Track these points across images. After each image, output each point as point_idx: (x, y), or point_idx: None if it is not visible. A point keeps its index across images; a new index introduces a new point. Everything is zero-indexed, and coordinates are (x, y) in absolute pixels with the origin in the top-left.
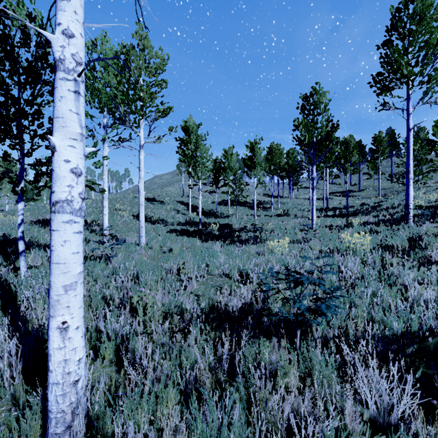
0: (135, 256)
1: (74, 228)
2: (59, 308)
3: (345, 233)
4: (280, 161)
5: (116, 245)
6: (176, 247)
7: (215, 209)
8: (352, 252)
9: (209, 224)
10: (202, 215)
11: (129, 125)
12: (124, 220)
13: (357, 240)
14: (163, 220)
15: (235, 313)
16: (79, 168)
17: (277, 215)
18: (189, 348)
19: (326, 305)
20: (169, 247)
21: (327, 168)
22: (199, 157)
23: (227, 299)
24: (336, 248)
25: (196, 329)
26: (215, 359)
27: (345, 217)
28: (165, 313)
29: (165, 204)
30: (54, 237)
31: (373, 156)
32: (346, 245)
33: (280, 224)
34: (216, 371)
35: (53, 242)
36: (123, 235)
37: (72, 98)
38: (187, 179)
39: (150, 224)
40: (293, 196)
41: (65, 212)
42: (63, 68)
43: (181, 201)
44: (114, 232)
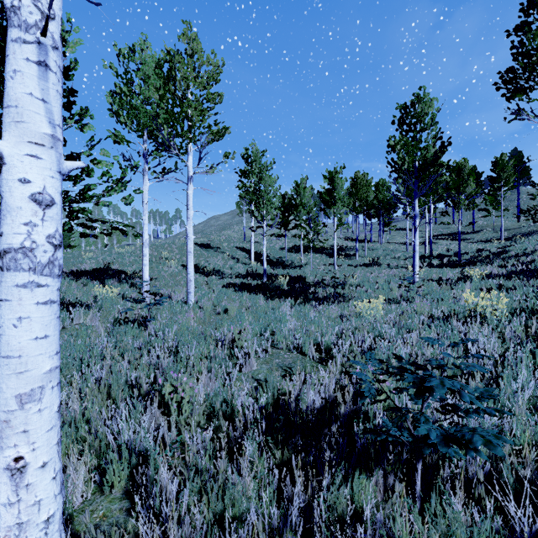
0: (179, 319)
1: (39, 295)
2: (9, 434)
3: (468, 291)
4: (368, 195)
5: (153, 305)
6: (233, 307)
7: (283, 257)
8: (480, 320)
9: (276, 277)
10: (267, 265)
11: (174, 152)
12: (171, 271)
13: (487, 302)
14: (219, 270)
15: (312, 411)
16: (46, 194)
17: (364, 264)
18: (240, 480)
19: (484, 438)
20: (224, 306)
21: (435, 201)
22: (263, 191)
23: (299, 392)
24: (453, 313)
25: (252, 444)
26: (279, 511)
27: (457, 268)
28: (210, 409)
29: (222, 251)
30: (2, 312)
31: (493, 186)
32: (470, 309)
33: (368, 276)
34: (281, 532)
35: (1, 320)
36: (169, 289)
37: (33, 73)
38: (249, 220)
39: (203, 276)
40: (384, 240)
41: (20, 269)
42: (18, 22)
43: (241, 247)
44: (159, 286)
